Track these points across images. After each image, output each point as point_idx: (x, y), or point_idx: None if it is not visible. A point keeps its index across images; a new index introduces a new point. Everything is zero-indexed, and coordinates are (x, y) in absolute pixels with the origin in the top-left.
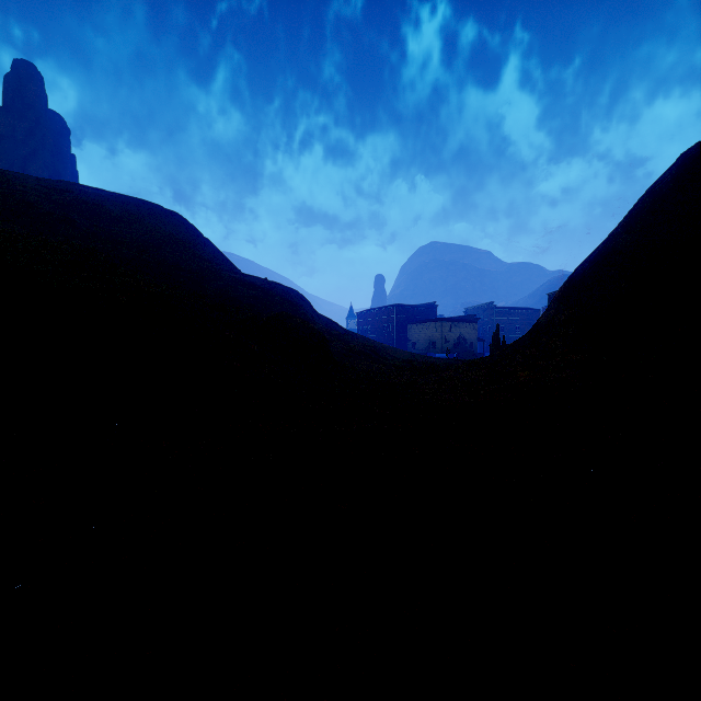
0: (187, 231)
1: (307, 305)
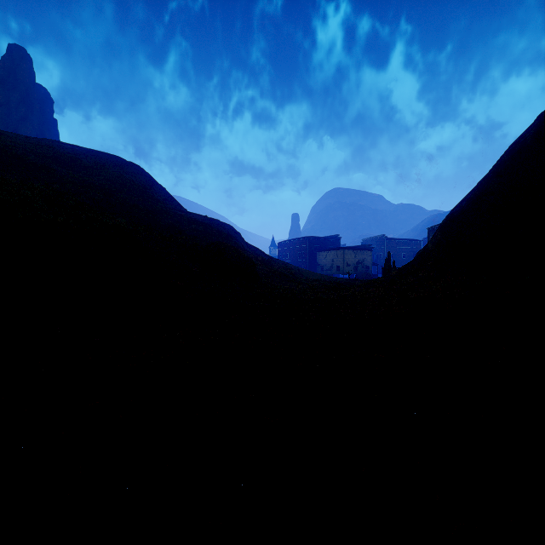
0: (144, 178)
1: (238, 236)
